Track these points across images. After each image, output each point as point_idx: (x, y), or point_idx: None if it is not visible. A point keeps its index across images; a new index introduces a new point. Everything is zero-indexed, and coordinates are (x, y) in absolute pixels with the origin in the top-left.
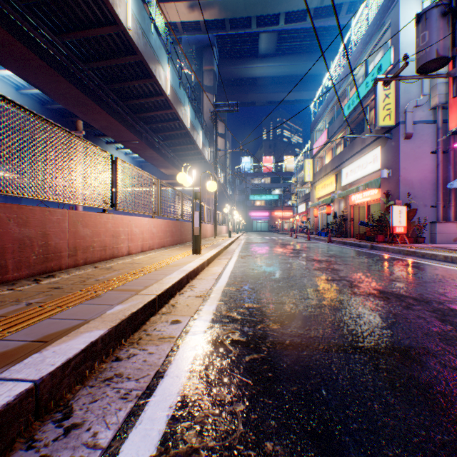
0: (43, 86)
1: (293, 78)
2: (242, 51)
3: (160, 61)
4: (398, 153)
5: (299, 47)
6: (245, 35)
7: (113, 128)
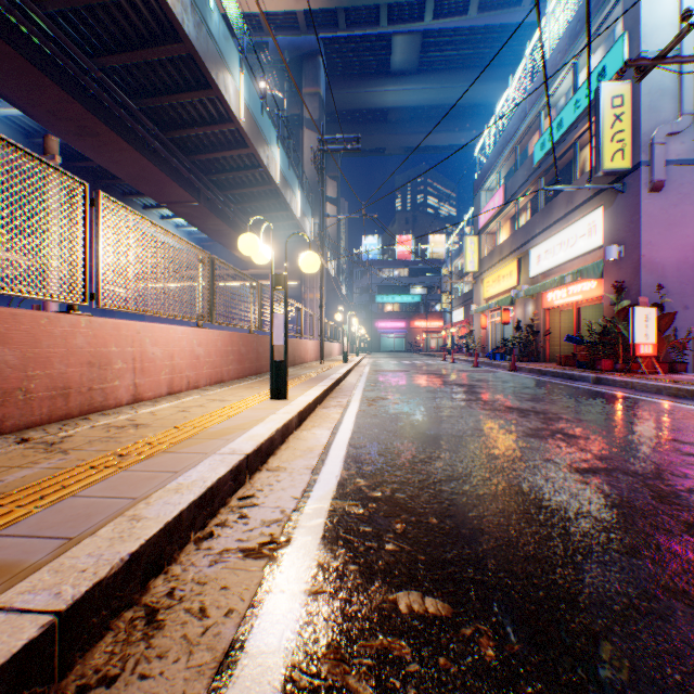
0: (17, 97)
1: (444, 110)
2: (365, 65)
3: (226, 60)
4: (639, 215)
5: (455, 59)
6: (371, 38)
7: (148, 178)
